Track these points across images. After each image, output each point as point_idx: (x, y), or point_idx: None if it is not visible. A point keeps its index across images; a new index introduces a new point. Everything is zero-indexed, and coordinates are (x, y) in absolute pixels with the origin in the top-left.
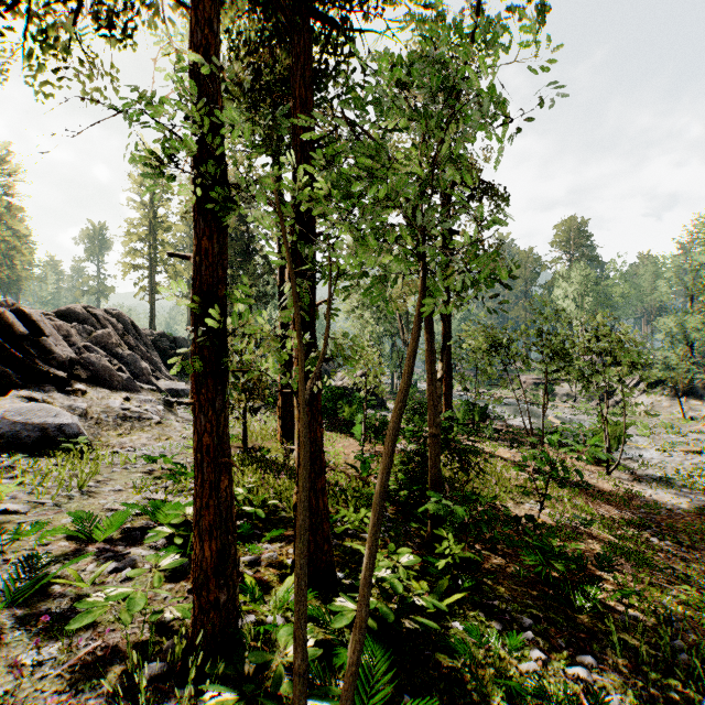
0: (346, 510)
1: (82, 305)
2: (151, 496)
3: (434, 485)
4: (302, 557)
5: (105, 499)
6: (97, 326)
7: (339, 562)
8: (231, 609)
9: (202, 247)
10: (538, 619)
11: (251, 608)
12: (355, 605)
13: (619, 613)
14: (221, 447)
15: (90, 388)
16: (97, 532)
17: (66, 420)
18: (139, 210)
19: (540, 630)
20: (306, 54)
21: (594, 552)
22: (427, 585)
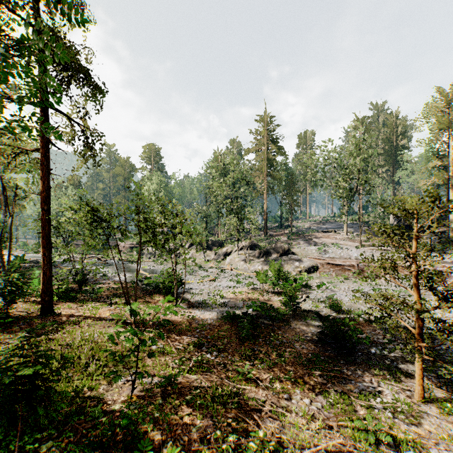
0: None
1: None
2: None
3: None
4: None
5: None
6: None
7: None
8: None
9: None
10: None
11: None
12: None
13: None
14: None
15: None
16: None
17: None
18: None
19: None
20: None
21: (183, 422)
22: None
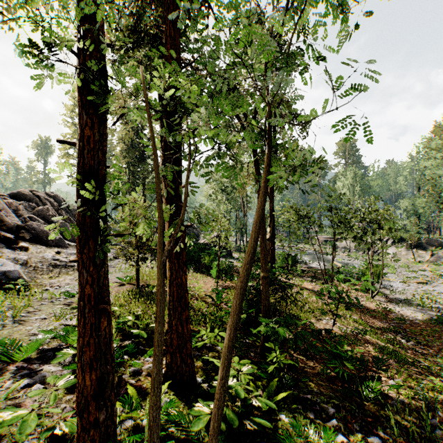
0: (204, 331)
1: (29, 189)
2: (66, 322)
3: (265, 311)
4: (154, 409)
5: (31, 326)
6: (39, 203)
7: (199, 369)
8: (110, 423)
9: (84, 135)
10: (338, 408)
11: (129, 416)
12: (209, 409)
13: (391, 398)
14: (101, 295)
15: (32, 245)
16: (17, 355)
17: (10, 268)
18: (71, 128)
19: (341, 417)
20: (175, 5)
21: (369, 353)
22: (261, 385)
